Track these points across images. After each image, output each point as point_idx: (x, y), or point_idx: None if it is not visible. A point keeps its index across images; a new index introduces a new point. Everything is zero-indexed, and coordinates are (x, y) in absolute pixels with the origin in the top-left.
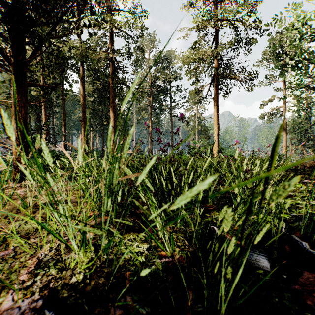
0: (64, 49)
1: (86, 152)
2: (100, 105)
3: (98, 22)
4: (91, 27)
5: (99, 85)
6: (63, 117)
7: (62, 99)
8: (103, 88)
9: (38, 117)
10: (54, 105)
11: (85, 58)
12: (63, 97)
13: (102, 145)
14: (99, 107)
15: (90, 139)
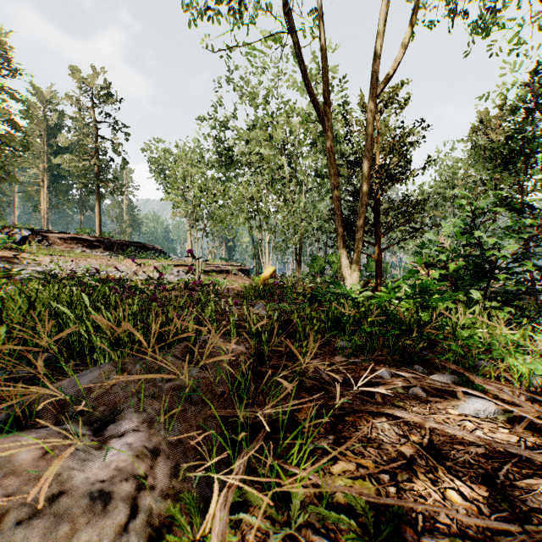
0: None
1: None
2: None
3: None
4: None
5: None
6: None
7: None
8: None
9: None
10: None
11: None
12: None
13: None
14: None
15: None
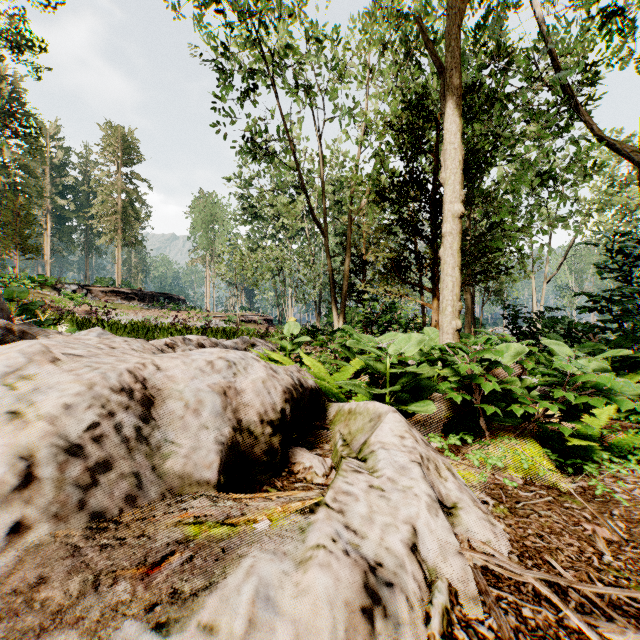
0: None
1: None
2: None
3: None
4: None
5: None
6: None
7: None
8: None
9: None
10: None
11: None
12: None
13: None
14: None
15: None
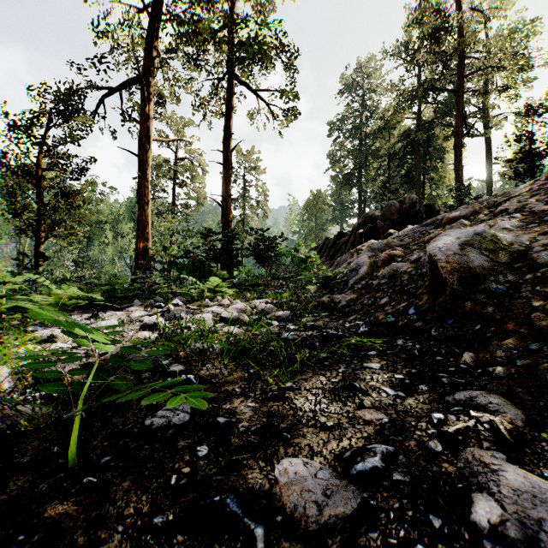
0: None
1: None
2: None
3: None
4: None
5: None
6: None
7: None
8: None
9: None
10: None
11: None
12: None
13: None
14: None
15: None
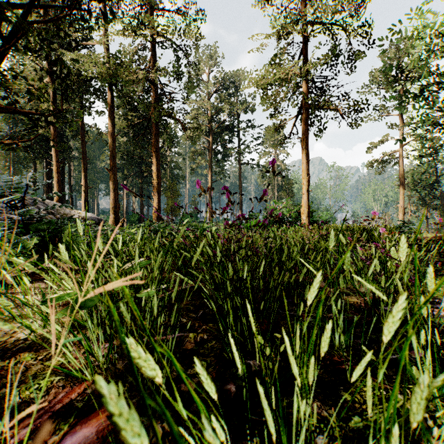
0: (84, 66)
1: (117, 216)
2: (137, 147)
3: (134, 27)
4: (123, 34)
5: (135, 118)
6: (84, 165)
7: (82, 139)
8: (141, 124)
9: (47, 165)
10: (70, 147)
11: (115, 79)
12: (84, 135)
13: (141, 206)
14: (135, 151)
15: (123, 196)
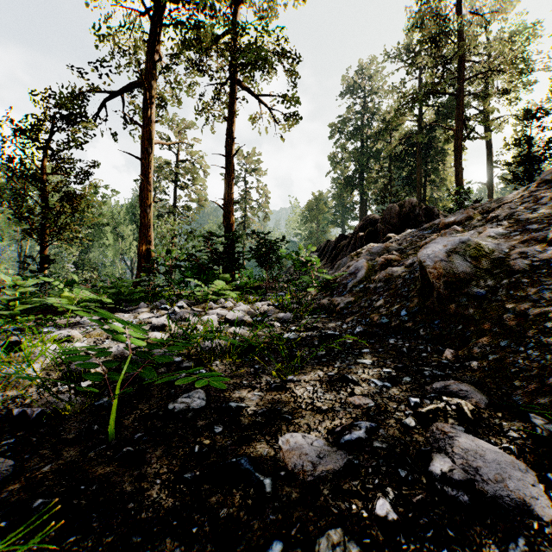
0: None
1: None
2: None
3: None
4: None
5: None
6: None
7: None
8: None
9: None
10: None
11: None
12: None
13: None
14: None
15: None
